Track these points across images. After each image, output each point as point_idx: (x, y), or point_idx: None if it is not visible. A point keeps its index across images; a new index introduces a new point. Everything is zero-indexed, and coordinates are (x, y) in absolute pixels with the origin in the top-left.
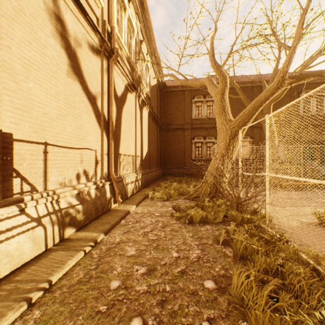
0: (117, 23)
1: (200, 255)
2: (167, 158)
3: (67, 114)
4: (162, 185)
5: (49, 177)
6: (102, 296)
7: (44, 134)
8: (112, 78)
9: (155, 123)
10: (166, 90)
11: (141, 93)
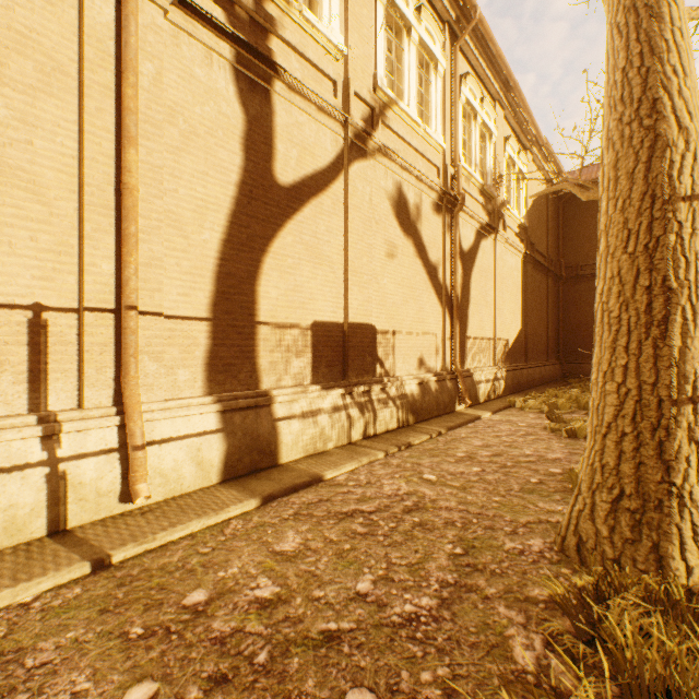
0: (463, 141)
1: (561, 458)
2: (573, 340)
3: (409, 298)
4: (549, 392)
5: (396, 364)
6: (450, 457)
7: (393, 323)
8: (457, 236)
9: (540, 271)
10: (571, 193)
11: (507, 227)
